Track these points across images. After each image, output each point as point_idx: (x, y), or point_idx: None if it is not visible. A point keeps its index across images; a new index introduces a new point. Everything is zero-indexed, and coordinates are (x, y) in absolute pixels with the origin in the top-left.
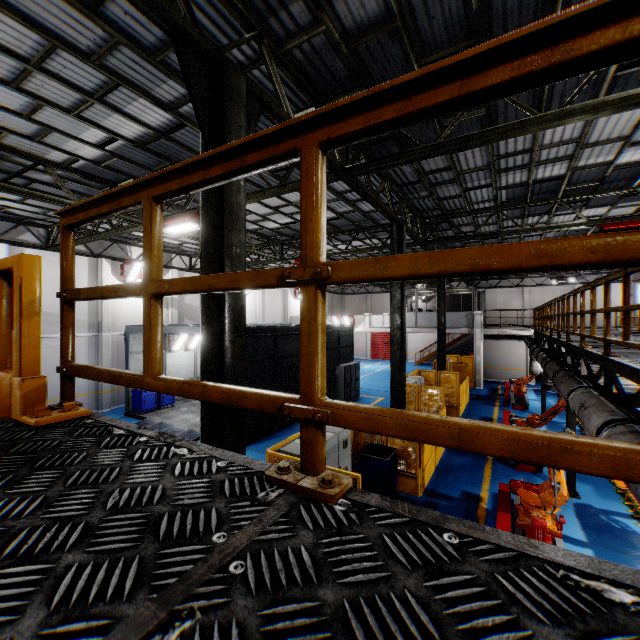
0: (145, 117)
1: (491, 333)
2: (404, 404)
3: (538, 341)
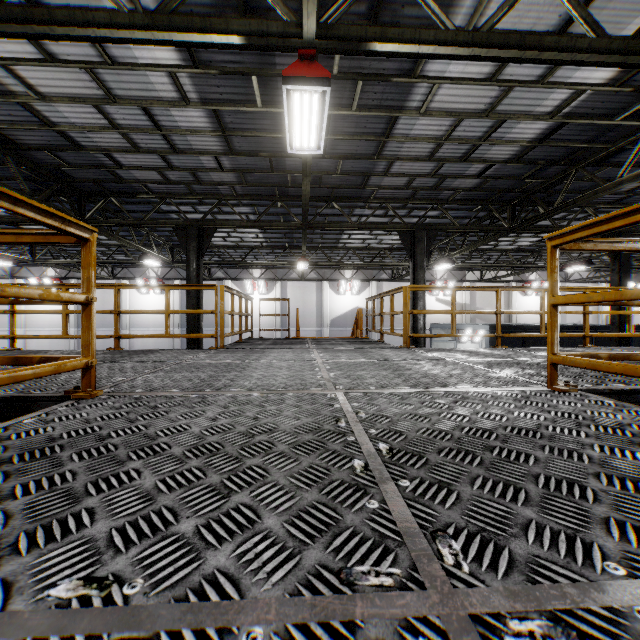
0: None
1: None
2: None
3: None
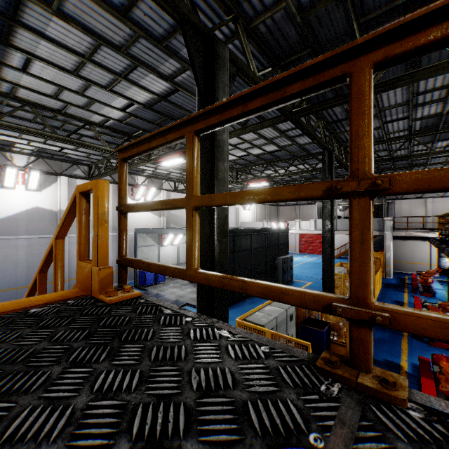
0: (152, 87)
1: (399, 235)
2: (333, 289)
3: (443, 242)
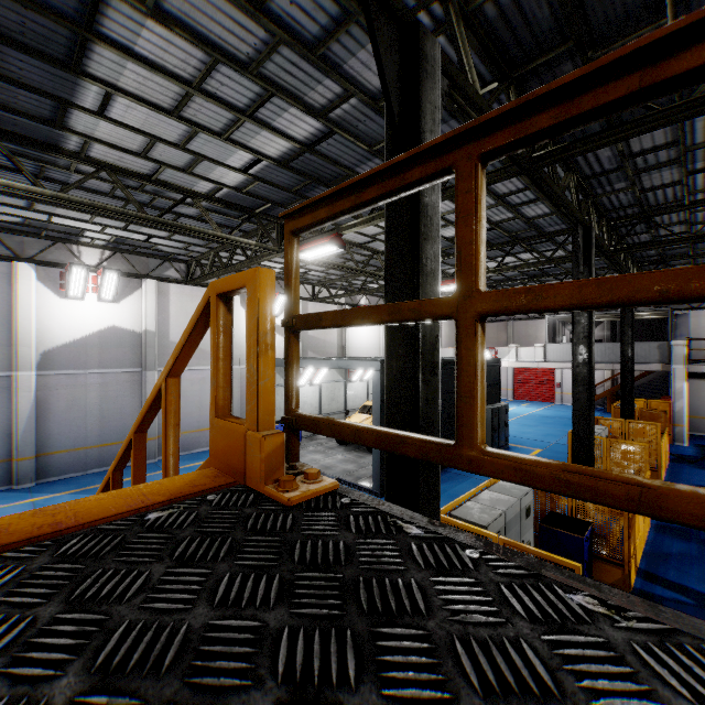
0: (293, 130)
1: (699, 370)
2: (592, 463)
3: None
